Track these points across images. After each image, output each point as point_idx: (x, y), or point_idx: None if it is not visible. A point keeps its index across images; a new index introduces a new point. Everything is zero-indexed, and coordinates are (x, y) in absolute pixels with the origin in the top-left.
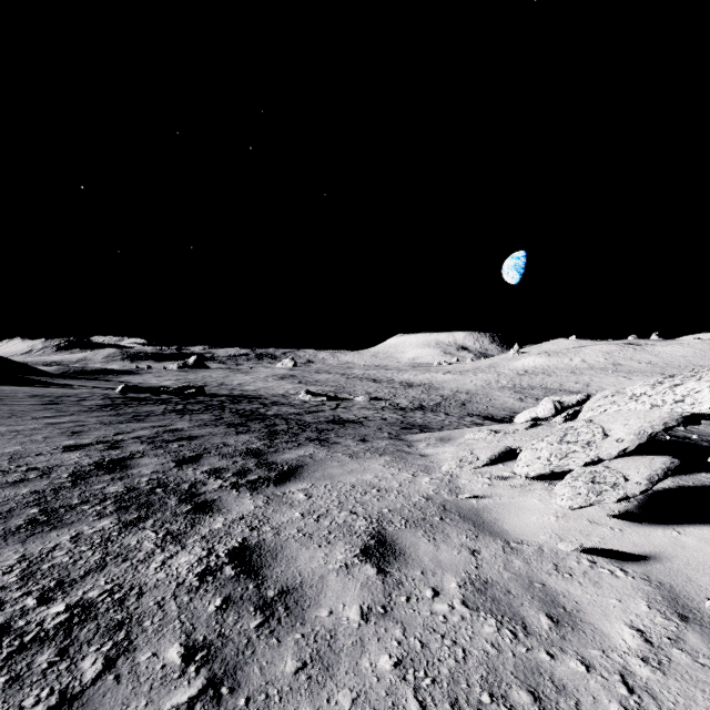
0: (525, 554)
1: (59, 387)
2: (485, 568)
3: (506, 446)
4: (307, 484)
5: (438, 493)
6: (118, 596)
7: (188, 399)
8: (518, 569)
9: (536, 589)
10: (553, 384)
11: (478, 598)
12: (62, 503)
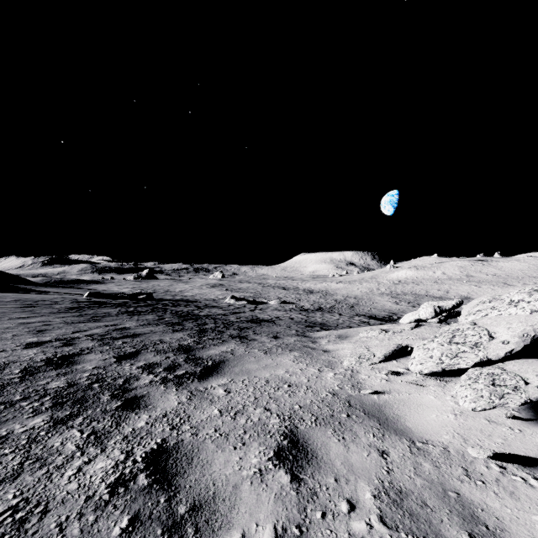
0: (432, 455)
1: (39, 293)
2: (396, 473)
3: (398, 345)
4: (227, 379)
5: (343, 388)
6: (20, 515)
7: (139, 303)
8: (429, 474)
9: (451, 500)
10: (420, 291)
11: (395, 513)
12: (4, 399)
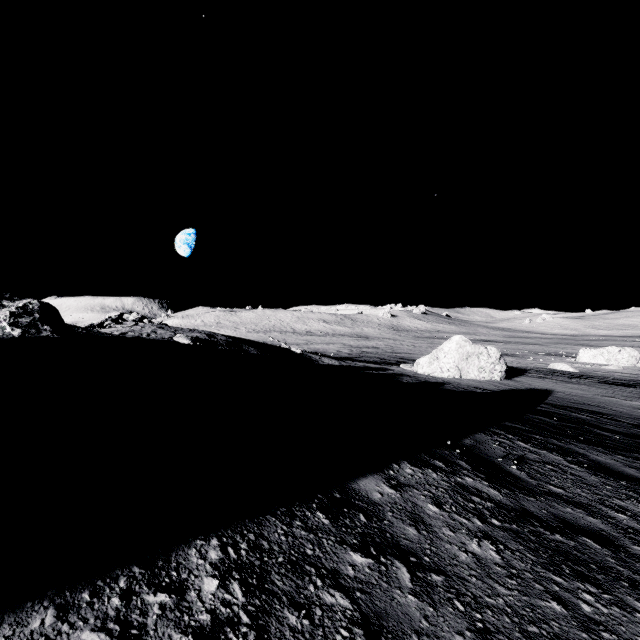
0: None
1: None
2: None
3: None
4: None
5: None
6: None
7: None
8: None
9: None
10: None
11: None
12: None
